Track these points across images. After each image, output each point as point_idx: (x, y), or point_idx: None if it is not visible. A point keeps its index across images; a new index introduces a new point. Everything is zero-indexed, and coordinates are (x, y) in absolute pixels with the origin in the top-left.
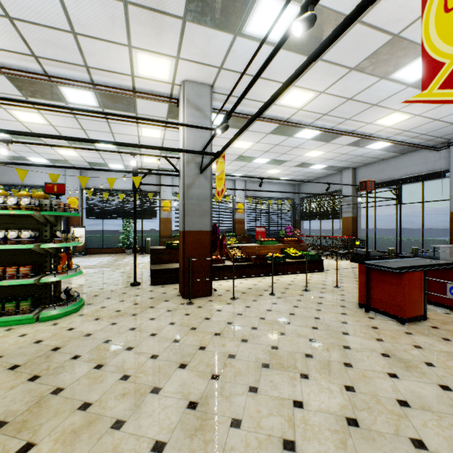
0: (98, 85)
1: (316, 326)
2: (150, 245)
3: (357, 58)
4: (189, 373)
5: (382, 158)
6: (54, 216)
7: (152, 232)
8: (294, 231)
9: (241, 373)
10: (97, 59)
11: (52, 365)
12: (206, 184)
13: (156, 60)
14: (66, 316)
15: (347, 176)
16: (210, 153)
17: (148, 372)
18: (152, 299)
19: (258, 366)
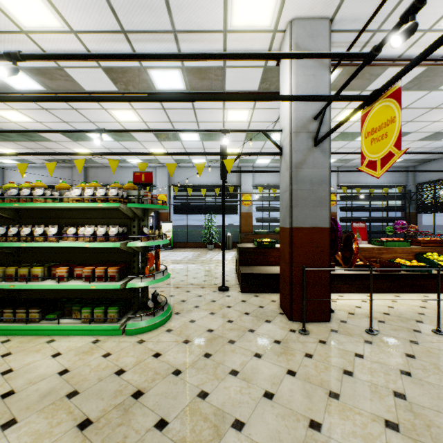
0: None
1: None
2: (230, 241)
3: None
4: None
5: None
6: (141, 209)
7: (230, 227)
8: (409, 228)
9: None
10: (185, 16)
11: (128, 436)
12: (322, 161)
13: None
14: (152, 330)
15: None
16: (358, 97)
17: None
18: (248, 315)
19: None
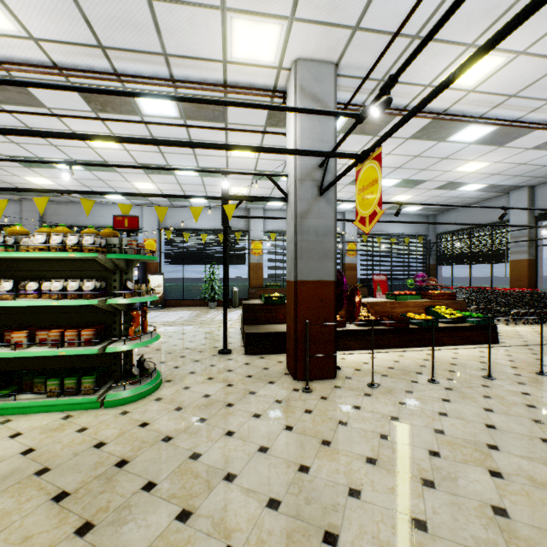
0: (179, 82)
1: None
2: (237, 298)
3: None
4: None
5: None
6: (124, 260)
7: (238, 280)
8: (429, 281)
9: None
10: (178, 40)
11: (113, 500)
12: (328, 211)
13: (259, 28)
14: (138, 400)
15: (518, 199)
16: (350, 155)
17: (269, 546)
18: (250, 377)
19: None
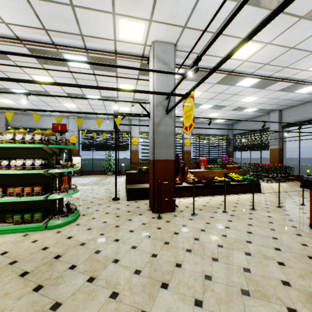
0: (89, 50)
1: (278, 247)
2: (124, 169)
3: (309, 5)
4: (172, 295)
5: (307, 100)
6: (58, 148)
7: (124, 160)
8: (229, 160)
9: (223, 300)
10: (89, 28)
11: (53, 274)
12: (171, 122)
13: (133, 24)
14: (66, 225)
15: (274, 117)
16: (179, 95)
17: (134, 290)
18: (129, 212)
19: (238, 292)
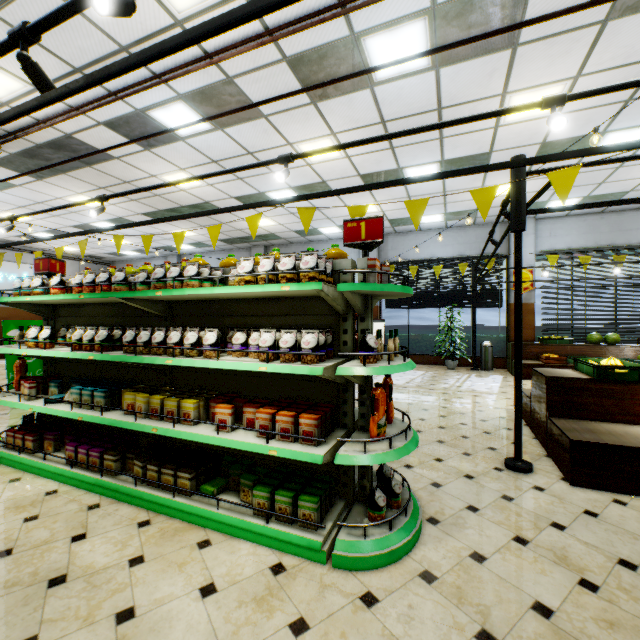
0: None
1: None
2: (489, 356)
3: None
4: None
5: None
6: (359, 296)
7: (478, 330)
8: None
9: None
10: None
11: None
12: None
13: None
14: (388, 564)
15: None
16: None
17: None
18: (634, 571)
19: None
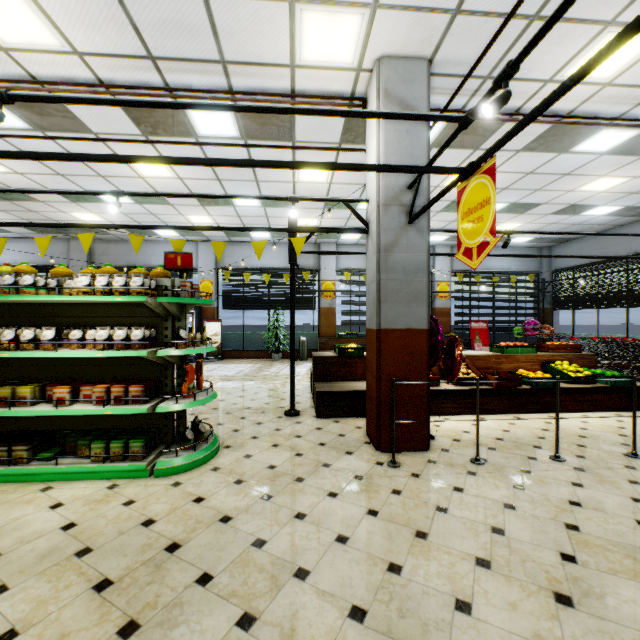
0: (239, 94)
1: None
2: (305, 348)
3: None
4: None
5: None
6: (176, 304)
7: (306, 328)
8: (542, 329)
9: None
10: (238, 43)
11: (162, 595)
12: (419, 243)
13: (335, 21)
14: (192, 469)
15: None
16: (452, 170)
17: None
18: (323, 446)
19: None
